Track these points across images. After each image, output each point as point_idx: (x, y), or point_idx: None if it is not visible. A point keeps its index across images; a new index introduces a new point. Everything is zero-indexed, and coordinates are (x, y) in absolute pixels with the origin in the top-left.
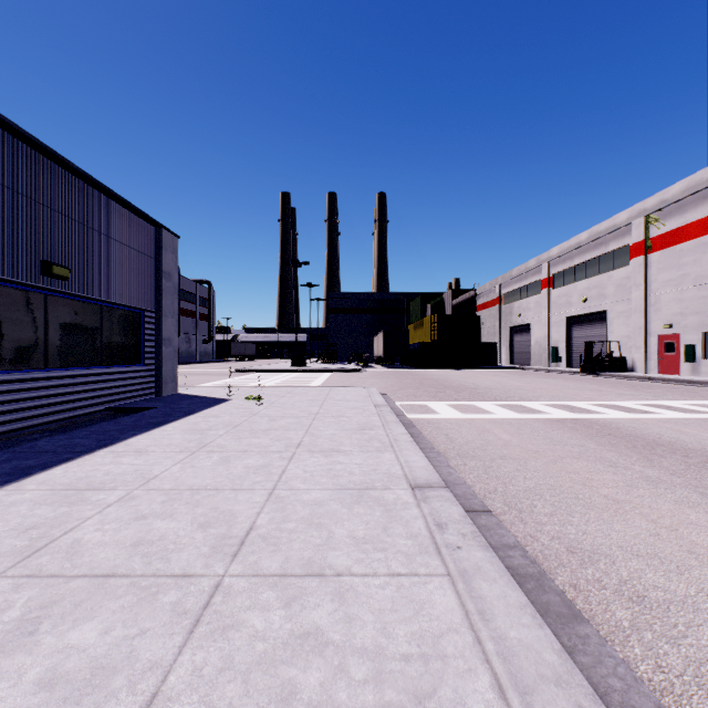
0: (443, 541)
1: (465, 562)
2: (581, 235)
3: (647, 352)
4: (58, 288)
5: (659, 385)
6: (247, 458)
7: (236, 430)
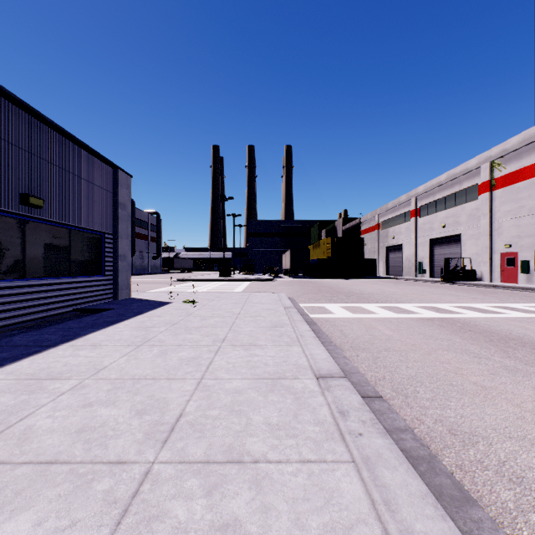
0: (346, 428)
1: (367, 449)
2: (441, 176)
3: (492, 266)
4: (34, 215)
5: (502, 291)
6: (181, 351)
7: (174, 328)
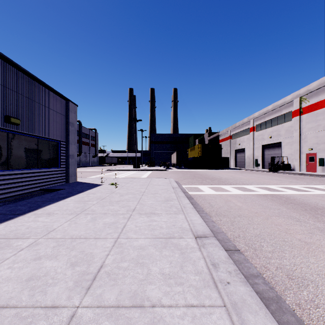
0: (217, 277)
1: (234, 296)
2: (269, 106)
3: (300, 161)
4: (14, 129)
5: (308, 177)
6: (105, 218)
7: (102, 201)
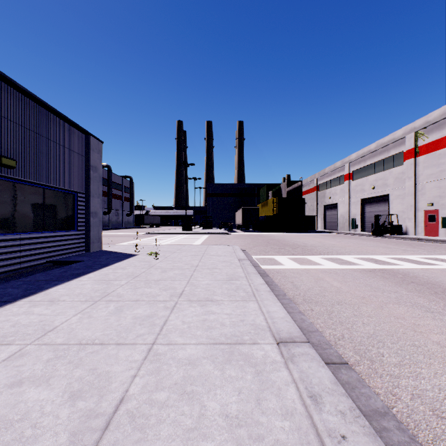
0: (323, 425)
1: None
2: (371, 145)
3: (416, 221)
4: (7, 174)
5: (427, 244)
6: (137, 308)
7: (134, 281)
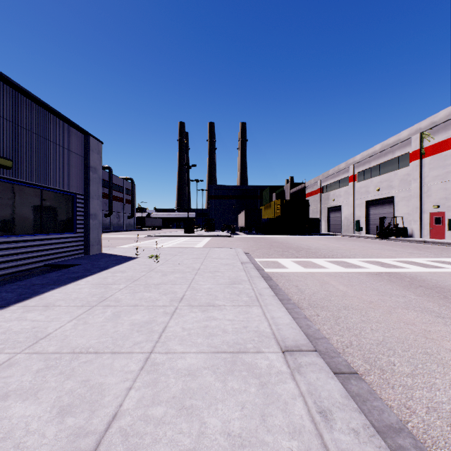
0: (335, 446)
1: None
2: (376, 146)
3: (422, 224)
4: (3, 175)
5: (433, 246)
6: (135, 313)
7: (134, 284)
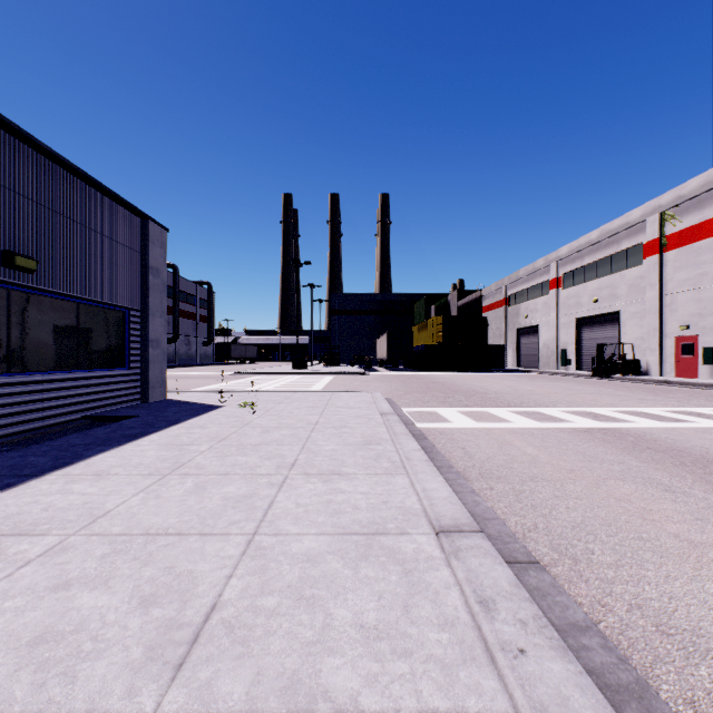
0: (495, 637)
1: (539, 687)
2: (591, 233)
3: (662, 354)
4: (23, 282)
5: (679, 389)
6: (227, 484)
7: (221, 445)
